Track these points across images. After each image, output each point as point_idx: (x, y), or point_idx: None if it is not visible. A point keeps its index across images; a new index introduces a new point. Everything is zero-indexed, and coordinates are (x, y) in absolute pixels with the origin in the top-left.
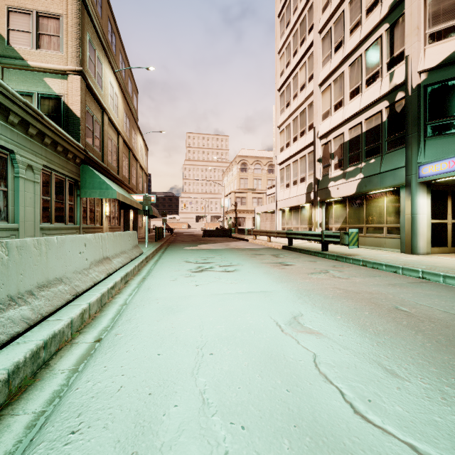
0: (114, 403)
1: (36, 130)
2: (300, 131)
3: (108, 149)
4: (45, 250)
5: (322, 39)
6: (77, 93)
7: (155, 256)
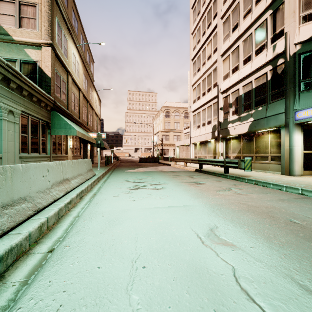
0: None
1: (16, 85)
2: (207, 88)
3: (72, 101)
4: (11, 175)
5: (223, 23)
6: (48, 60)
7: (104, 176)
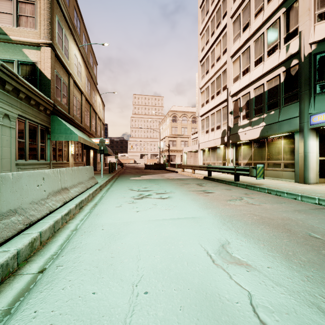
0: None
1: (12, 87)
2: (216, 91)
3: (73, 104)
4: None
5: (233, 22)
6: (48, 60)
7: (107, 185)
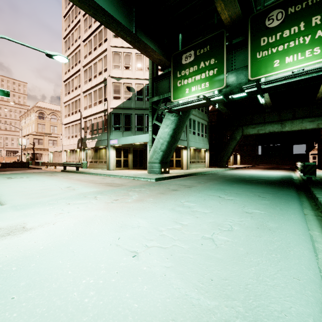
0: (2, 187)
1: None
2: (75, 110)
3: None
4: None
5: (84, 71)
6: None
7: None
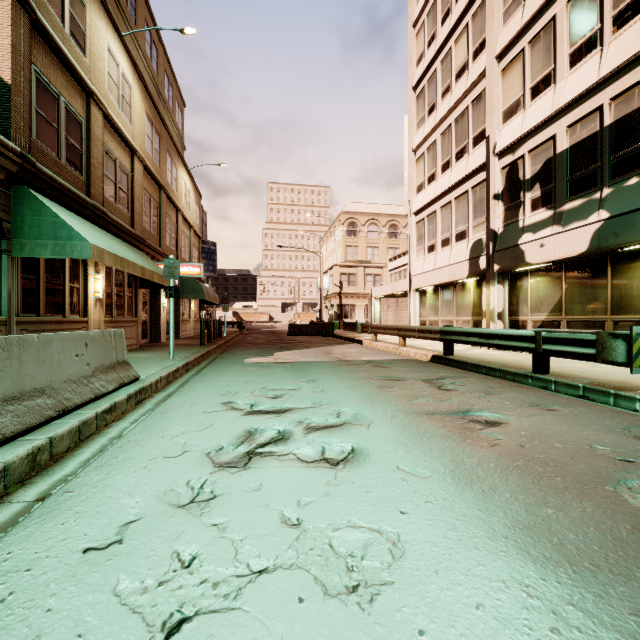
0: None
1: None
2: (456, 150)
3: (105, 175)
4: None
5: None
6: (4, 31)
7: (176, 381)
